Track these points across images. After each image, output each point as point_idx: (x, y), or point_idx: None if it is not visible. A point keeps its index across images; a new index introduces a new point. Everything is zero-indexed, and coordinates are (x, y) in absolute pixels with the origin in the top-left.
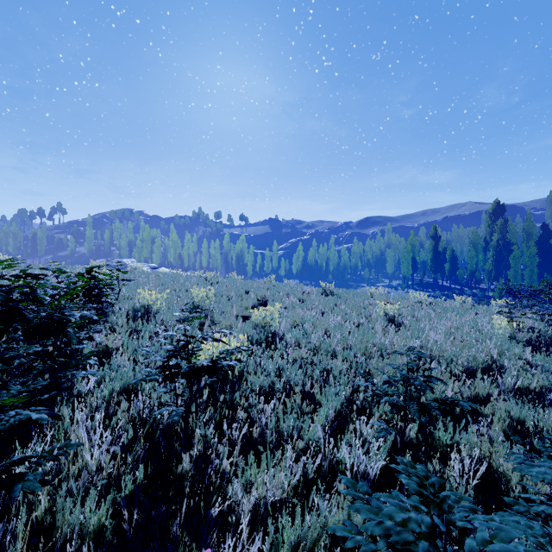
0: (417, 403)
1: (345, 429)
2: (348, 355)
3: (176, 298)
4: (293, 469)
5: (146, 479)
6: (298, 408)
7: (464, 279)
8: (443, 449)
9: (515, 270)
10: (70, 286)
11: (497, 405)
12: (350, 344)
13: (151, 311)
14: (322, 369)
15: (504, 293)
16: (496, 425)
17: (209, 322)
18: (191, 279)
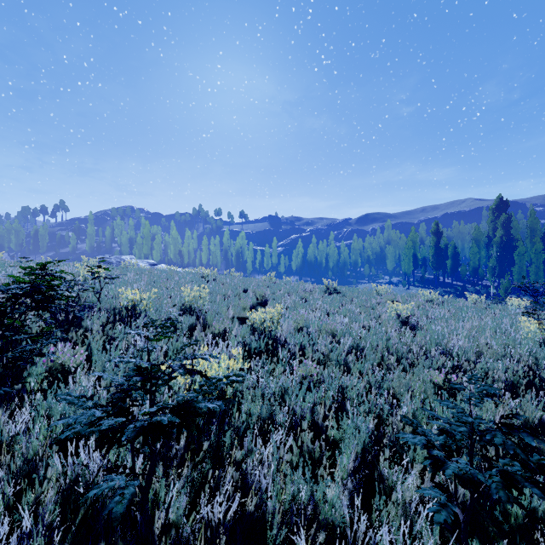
0: (499, 473)
1: (373, 483)
2: (363, 367)
3: (166, 298)
4: None
5: None
6: (309, 452)
7: (466, 276)
8: None
9: (520, 266)
10: None
11: None
12: (361, 351)
13: (134, 314)
14: (334, 389)
15: (510, 290)
16: None
17: (201, 325)
18: (186, 276)
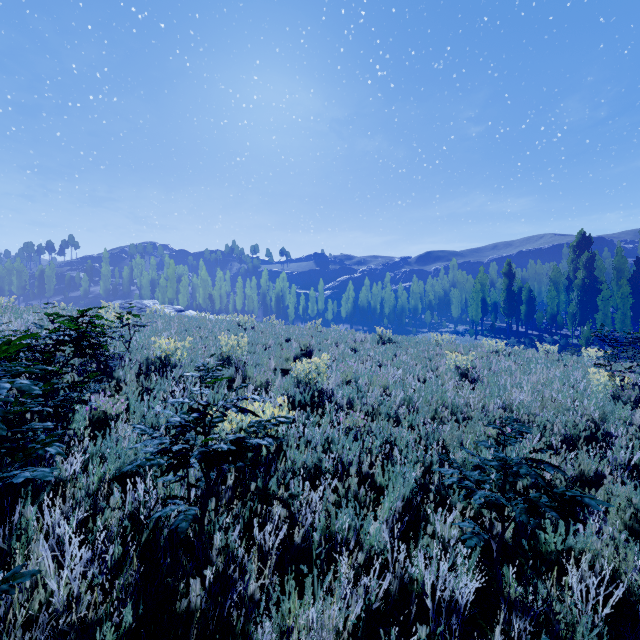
0: (523, 499)
1: (417, 526)
2: (415, 421)
3: (201, 348)
4: (352, 606)
5: (135, 623)
6: (354, 496)
7: (543, 324)
8: (561, 565)
9: (604, 313)
10: (50, 335)
11: (612, 490)
12: (415, 405)
13: (168, 364)
14: (383, 440)
15: (591, 340)
16: (614, 517)
17: (240, 377)
18: (221, 323)
